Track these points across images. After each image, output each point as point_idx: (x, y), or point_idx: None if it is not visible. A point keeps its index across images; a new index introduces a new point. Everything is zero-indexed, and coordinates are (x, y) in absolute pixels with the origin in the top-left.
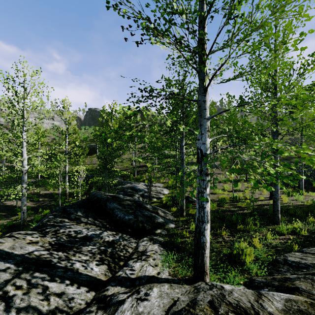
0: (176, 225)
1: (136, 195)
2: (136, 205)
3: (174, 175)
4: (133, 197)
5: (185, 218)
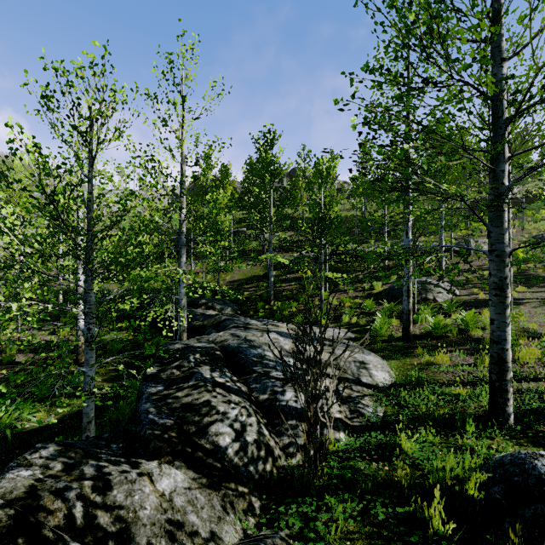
0: None
1: (230, 410)
2: None
3: (385, 303)
4: (207, 431)
5: None
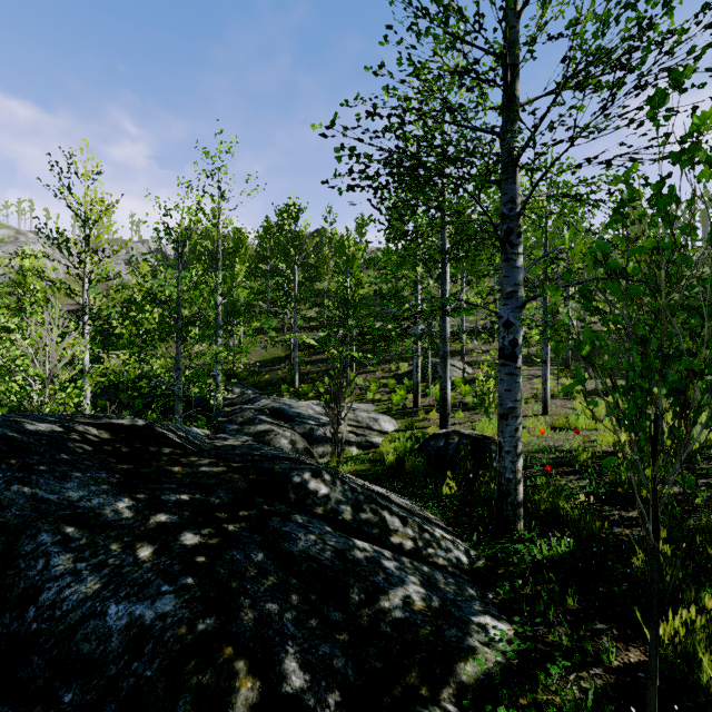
0: (517, 623)
1: (286, 433)
2: (249, 484)
3: (406, 380)
4: (274, 442)
5: (549, 558)
